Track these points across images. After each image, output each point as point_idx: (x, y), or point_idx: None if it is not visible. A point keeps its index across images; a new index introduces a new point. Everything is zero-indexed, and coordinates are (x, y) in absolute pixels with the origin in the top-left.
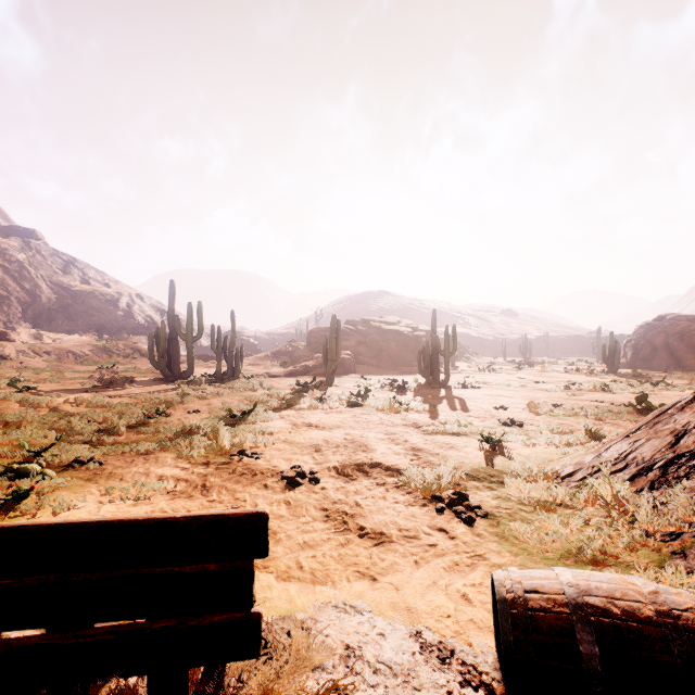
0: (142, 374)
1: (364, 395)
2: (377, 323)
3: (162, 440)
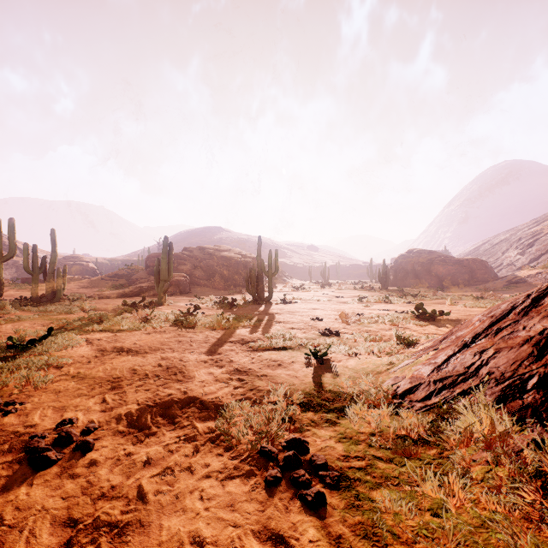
0: None
1: (194, 313)
2: (211, 250)
3: None
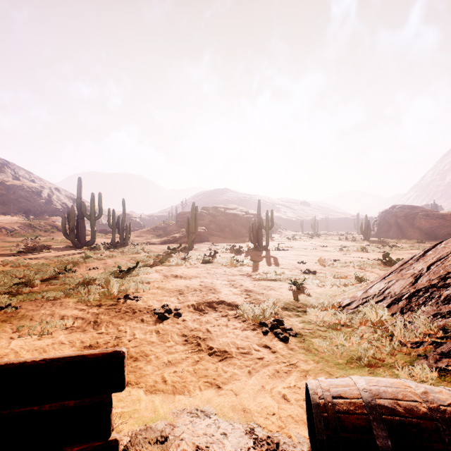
0: (58, 243)
1: (213, 256)
2: (222, 208)
3: (67, 289)
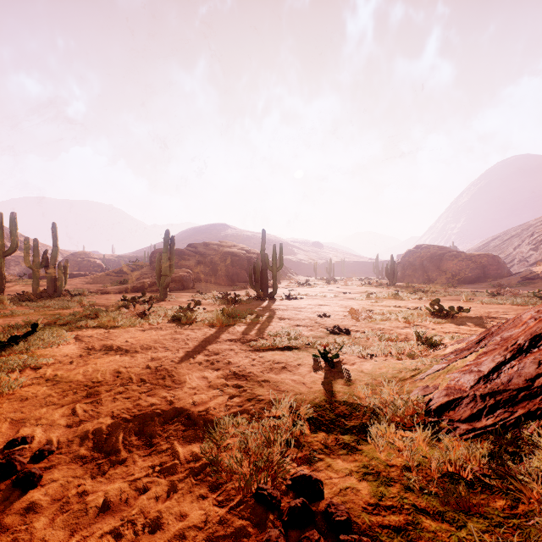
0: None
1: (195, 309)
2: (216, 246)
3: None
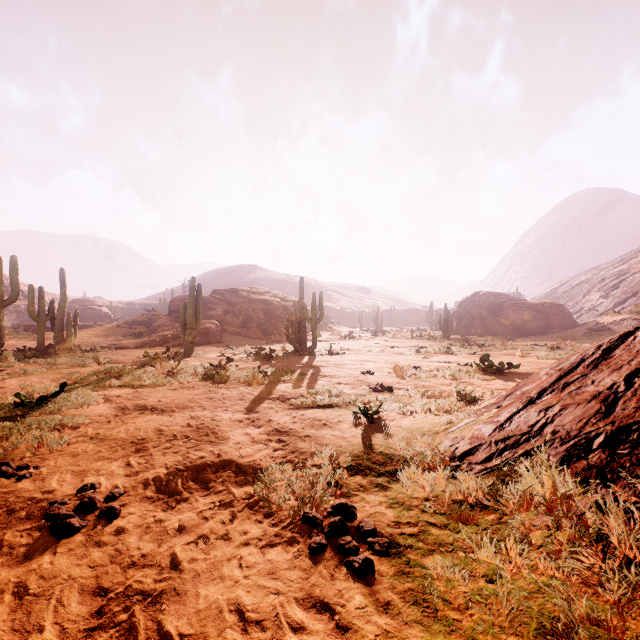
0: None
1: (226, 366)
2: (246, 292)
3: None
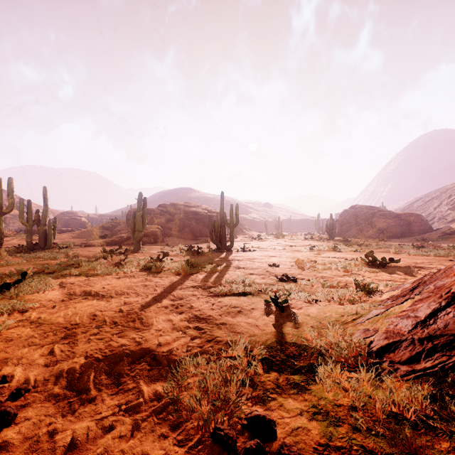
0: None
1: (163, 259)
2: (182, 206)
3: None
